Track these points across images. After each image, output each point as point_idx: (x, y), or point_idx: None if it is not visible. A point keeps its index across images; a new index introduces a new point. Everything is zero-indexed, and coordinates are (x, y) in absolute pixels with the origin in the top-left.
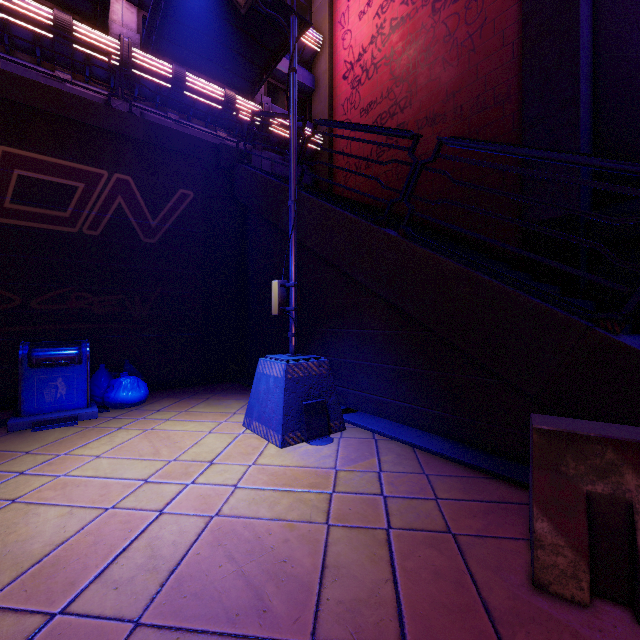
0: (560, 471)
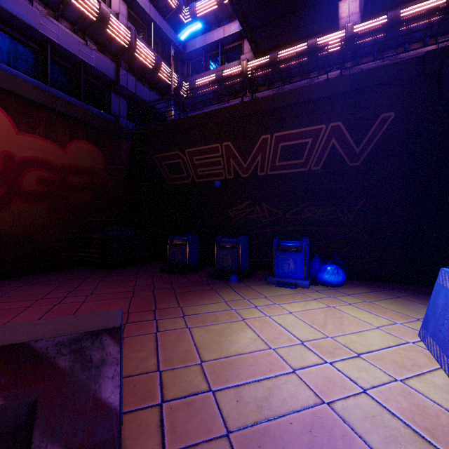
0: None
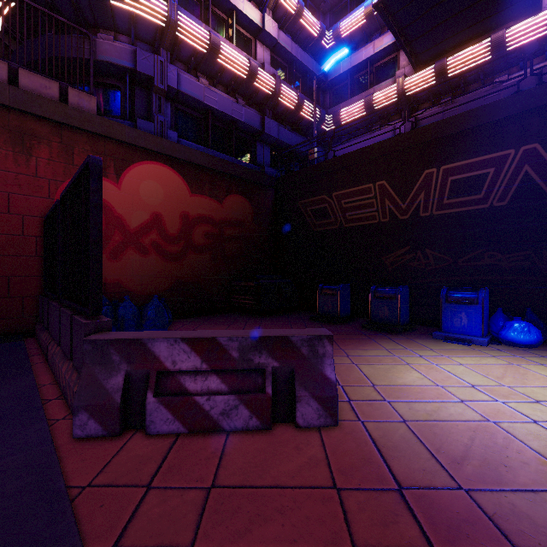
0: None
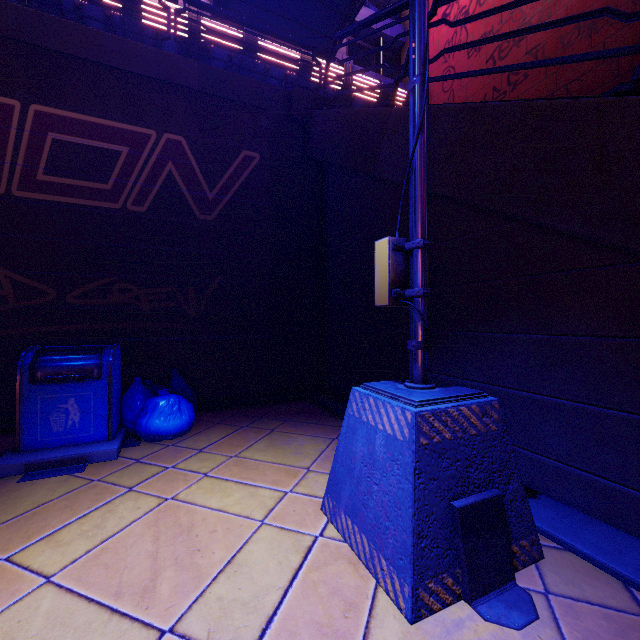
0: None
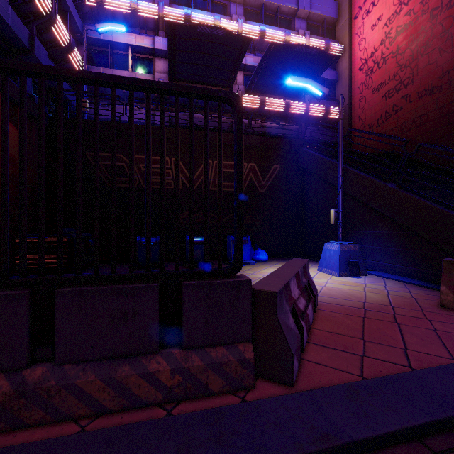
0: (451, 273)
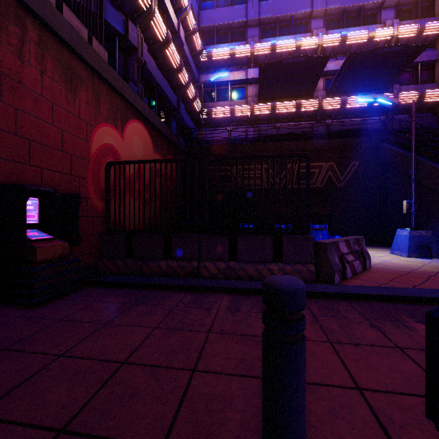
0: None
